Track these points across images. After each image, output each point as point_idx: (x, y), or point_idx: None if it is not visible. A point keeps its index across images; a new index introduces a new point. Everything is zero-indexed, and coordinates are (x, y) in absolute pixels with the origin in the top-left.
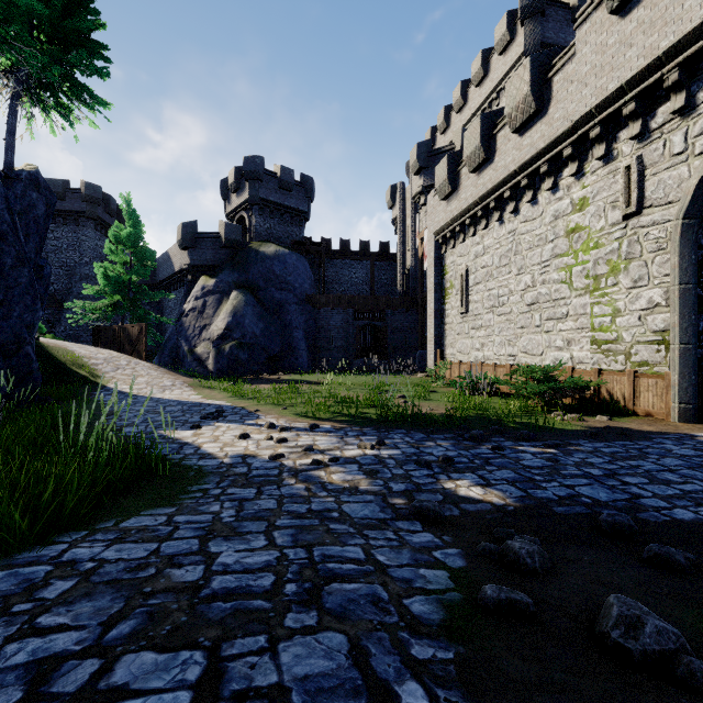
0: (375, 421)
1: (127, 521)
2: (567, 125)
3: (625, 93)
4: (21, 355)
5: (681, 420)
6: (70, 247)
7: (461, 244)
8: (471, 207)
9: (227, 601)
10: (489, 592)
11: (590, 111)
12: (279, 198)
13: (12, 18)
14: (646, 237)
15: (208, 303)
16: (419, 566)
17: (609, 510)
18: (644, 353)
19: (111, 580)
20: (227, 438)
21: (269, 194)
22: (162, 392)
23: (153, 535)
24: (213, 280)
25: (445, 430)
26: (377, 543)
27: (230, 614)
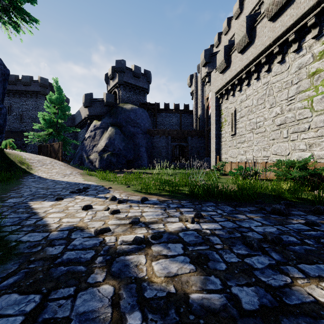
0: (188, 195)
1: None
2: (312, 3)
3: None
4: None
5: None
6: (33, 109)
7: (231, 96)
8: (239, 73)
9: None
10: None
11: None
12: (133, 81)
13: None
14: None
15: (96, 133)
16: None
17: None
18: None
19: None
20: (74, 209)
21: (128, 79)
22: (62, 177)
23: None
24: (100, 122)
25: (245, 203)
26: None
27: None
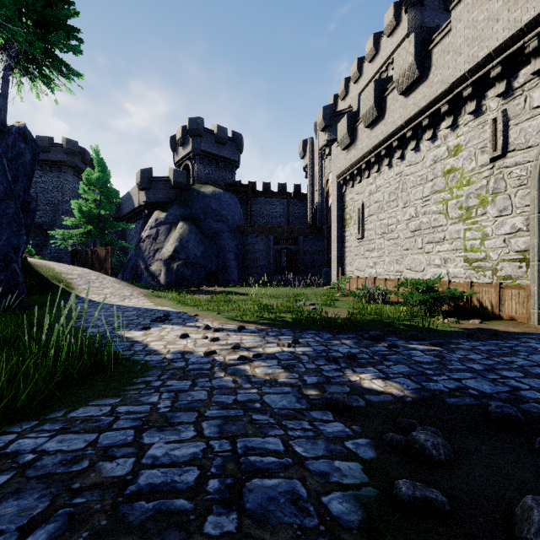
0: (290, 323)
1: (76, 411)
2: (444, 87)
3: (493, 59)
4: (9, 270)
5: (539, 323)
6: (55, 189)
7: (358, 184)
8: (366, 154)
9: (150, 500)
10: (404, 489)
11: (463, 75)
12: (216, 150)
13: (3, 4)
14: (510, 175)
15: (160, 232)
16: (333, 457)
17: (494, 401)
18: (508, 269)
19: (44, 474)
20: (171, 338)
21: (208, 147)
22: (122, 300)
23: (94, 425)
24: (164, 214)
25: (348, 331)
26: (294, 433)
27: (150, 516)
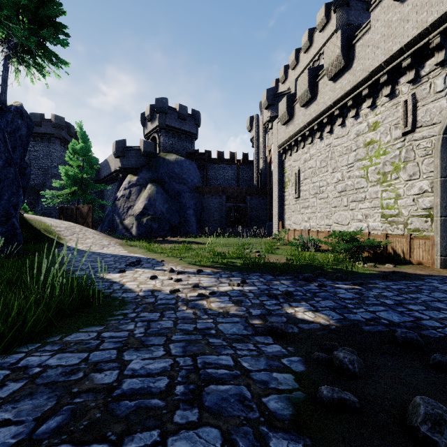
0: (239, 267)
1: (69, 336)
2: (365, 74)
3: (404, 52)
4: (9, 224)
5: (442, 267)
6: (45, 156)
7: (295, 153)
8: (302, 129)
9: (132, 400)
10: (325, 392)
11: (380, 65)
12: (178, 124)
13: (4, 6)
14: (418, 147)
15: (132, 192)
16: (272, 370)
17: (401, 328)
18: (416, 223)
19: (50, 382)
20: (142, 279)
21: (172, 122)
22: (101, 249)
23: (85, 347)
24: (136, 177)
25: (286, 273)
26: (242, 353)
27: (133, 411)
